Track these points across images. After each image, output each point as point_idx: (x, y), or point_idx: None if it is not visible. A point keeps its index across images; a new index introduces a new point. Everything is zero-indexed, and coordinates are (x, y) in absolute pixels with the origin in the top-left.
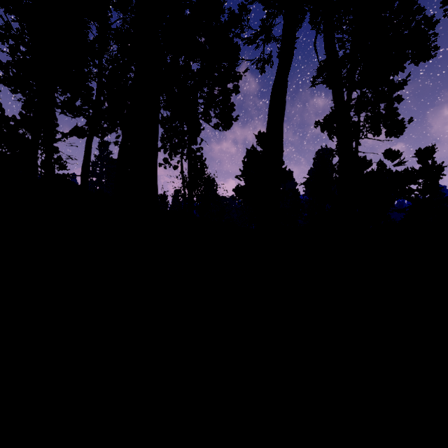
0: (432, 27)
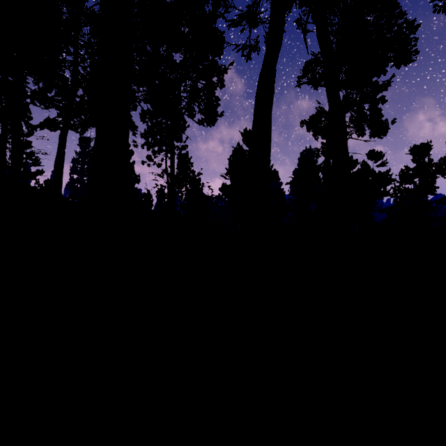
0: (414, 31)
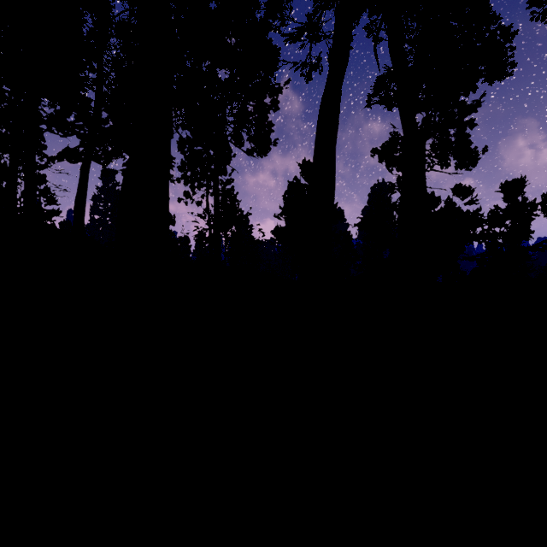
0: (510, 39)
